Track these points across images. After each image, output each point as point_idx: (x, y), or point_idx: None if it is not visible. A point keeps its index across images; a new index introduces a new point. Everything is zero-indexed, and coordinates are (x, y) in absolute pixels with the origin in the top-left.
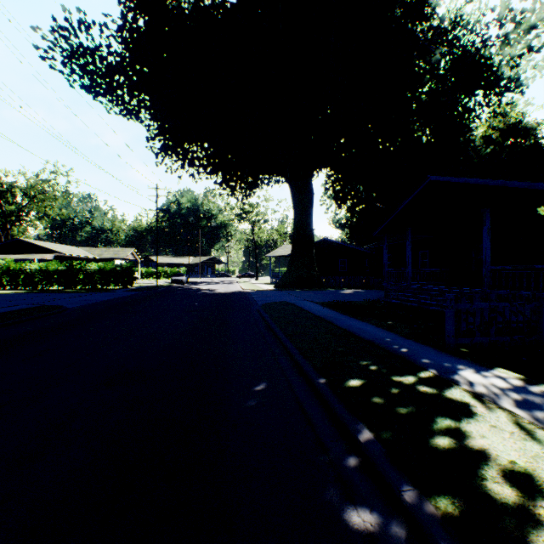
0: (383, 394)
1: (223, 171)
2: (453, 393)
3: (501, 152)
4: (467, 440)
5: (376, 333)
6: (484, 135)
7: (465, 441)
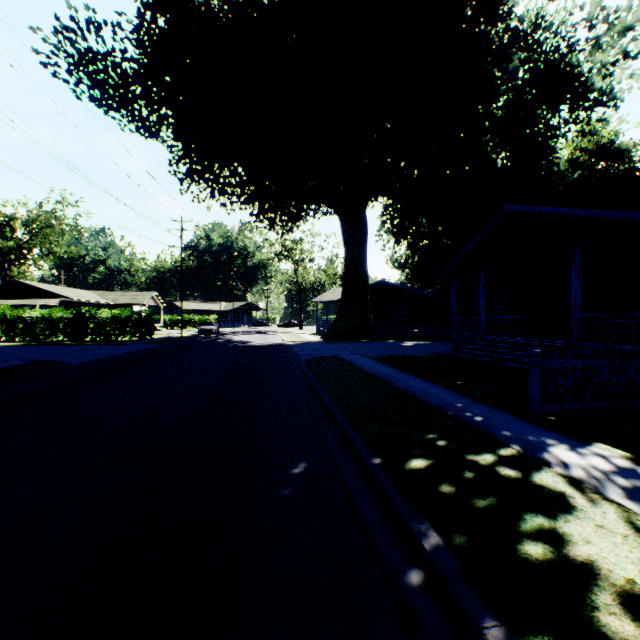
0: (454, 480)
1: (259, 200)
2: (543, 477)
3: (590, 178)
4: (568, 548)
5: (443, 397)
6: (570, 158)
7: (564, 549)
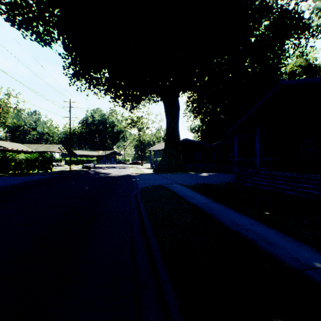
0: None
1: (115, 87)
2: None
3: None
4: None
5: (284, 244)
6: (289, 72)
7: None
